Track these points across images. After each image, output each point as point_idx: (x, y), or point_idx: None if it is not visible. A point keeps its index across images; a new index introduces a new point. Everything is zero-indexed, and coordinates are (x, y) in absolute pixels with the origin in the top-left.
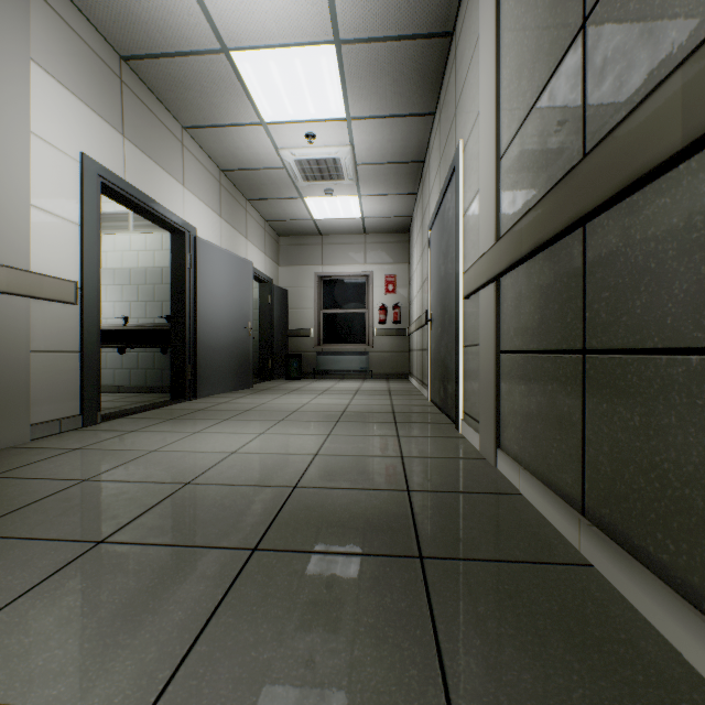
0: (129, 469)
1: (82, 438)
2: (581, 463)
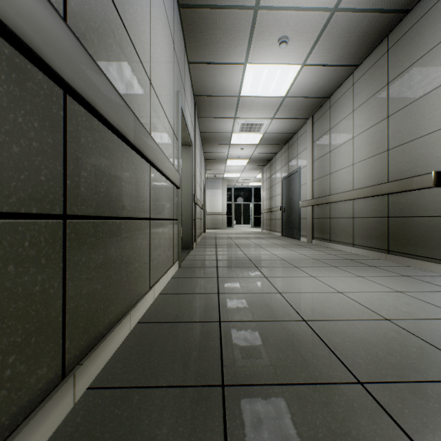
0: None
1: None
2: (63, 328)
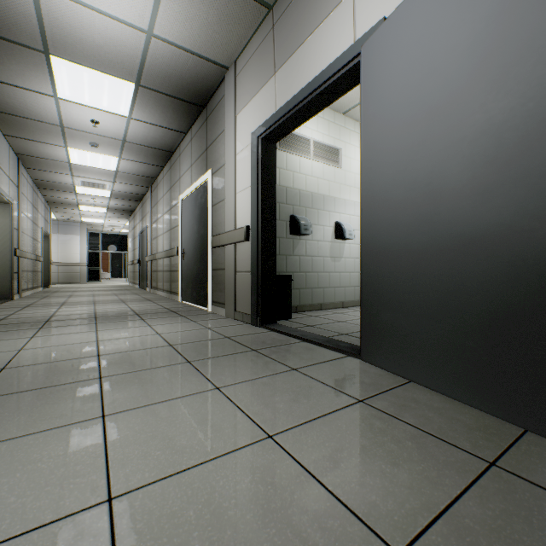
0: (136, 322)
1: (216, 322)
2: None
